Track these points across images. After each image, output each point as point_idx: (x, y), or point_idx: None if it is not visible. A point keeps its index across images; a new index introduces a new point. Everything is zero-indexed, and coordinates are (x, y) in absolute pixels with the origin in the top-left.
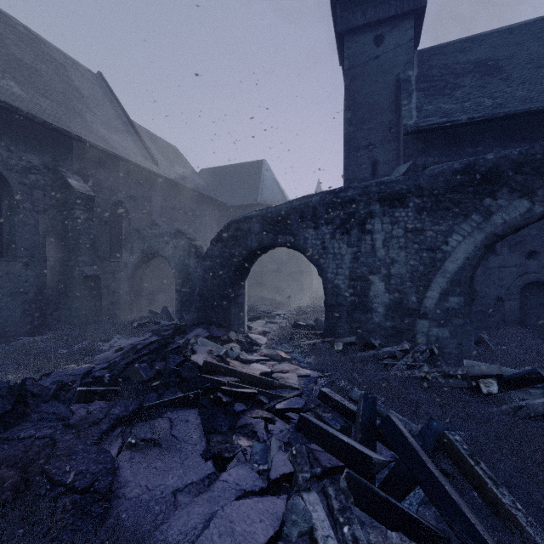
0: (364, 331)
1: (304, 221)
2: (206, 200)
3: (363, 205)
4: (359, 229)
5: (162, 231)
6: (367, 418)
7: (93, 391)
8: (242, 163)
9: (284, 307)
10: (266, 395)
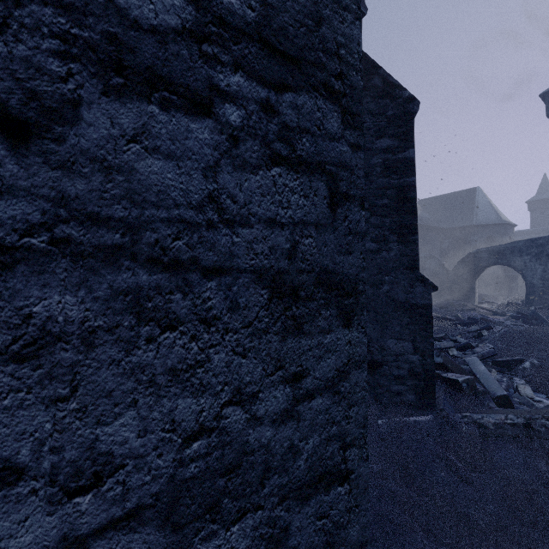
0: (548, 303)
1: (513, 254)
2: (432, 228)
3: (548, 247)
4: (546, 257)
5: (421, 256)
6: (531, 314)
7: (443, 306)
8: (456, 192)
9: (499, 300)
10: (496, 314)
